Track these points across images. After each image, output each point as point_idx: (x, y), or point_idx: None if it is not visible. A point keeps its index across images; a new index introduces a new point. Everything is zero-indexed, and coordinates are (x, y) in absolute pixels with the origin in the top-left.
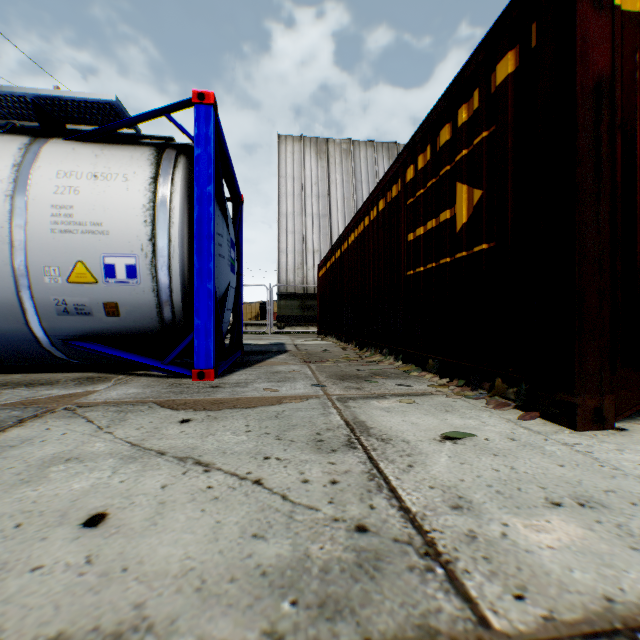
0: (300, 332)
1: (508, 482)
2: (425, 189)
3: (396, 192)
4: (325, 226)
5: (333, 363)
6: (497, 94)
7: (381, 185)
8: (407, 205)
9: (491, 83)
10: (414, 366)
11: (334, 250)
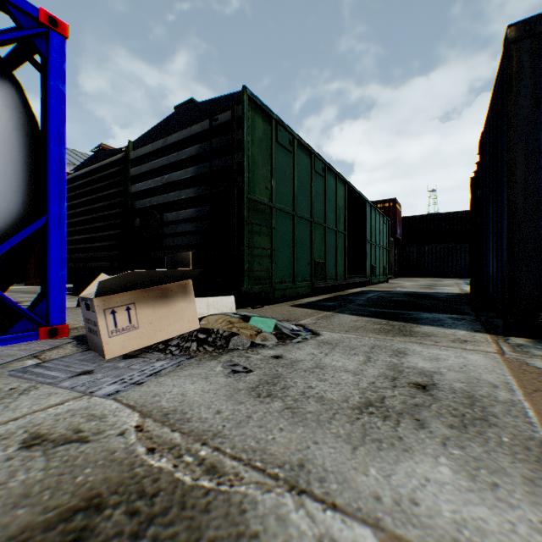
0: None
1: None
2: None
3: None
4: None
5: None
6: None
7: None
8: None
9: None
10: None
11: None
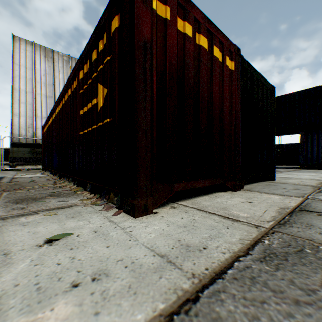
0: (30, 169)
1: (57, 274)
2: (87, 85)
3: (76, 85)
4: (51, 103)
5: (27, 190)
6: (112, 37)
7: (69, 80)
8: (80, 93)
9: (111, 31)
10: (81, 187)
11: (50, 117)
